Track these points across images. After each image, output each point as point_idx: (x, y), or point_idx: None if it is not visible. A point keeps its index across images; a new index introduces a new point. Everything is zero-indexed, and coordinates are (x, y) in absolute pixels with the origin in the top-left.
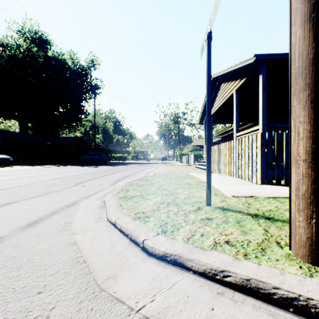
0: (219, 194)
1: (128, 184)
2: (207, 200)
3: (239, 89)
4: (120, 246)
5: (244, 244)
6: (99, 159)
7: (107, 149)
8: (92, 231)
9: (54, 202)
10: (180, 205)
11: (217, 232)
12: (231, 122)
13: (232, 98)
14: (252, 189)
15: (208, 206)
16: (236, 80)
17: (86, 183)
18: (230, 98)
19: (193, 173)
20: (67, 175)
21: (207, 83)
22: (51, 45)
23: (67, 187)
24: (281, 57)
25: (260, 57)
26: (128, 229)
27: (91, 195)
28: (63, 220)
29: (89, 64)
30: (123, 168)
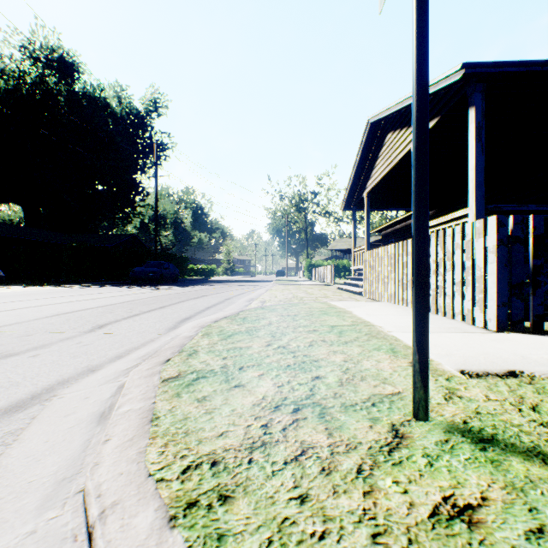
0: None
1: (202, 330)
2: (417, 401)
3: None
4: None
5: None
6: (164, 273)
7: (180, 256)
8: None
9: None
10: (332, 414)
11: None
12: (402, 207)
13: (408, 159)
14: (494, 347)
15: (419, 420)
16: None
17: (115, 325)
18: (404, 160)
19: (338, 302)
20: (88, 306)
21: (417, 45)
22: (81, 72)
23: (66, 336)
24: (517, 69)
25: (475, 68)
26: None
27: (106, 362)
28: None
29: (148, 107)
30: (204, 290)
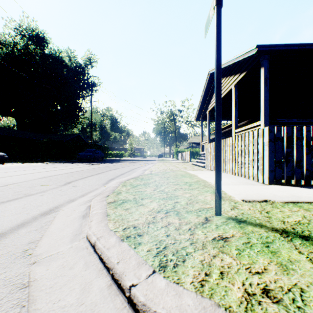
0: (226, 197)
1: (121, 184)
2: (216, 208)
3: (239, 84)
4: (95, 292)
5: (297, 298)
6: (96, 156)
7: (104, 146)
8: (61, 258)
9: (29, 207)
10: (181, 214)
11: (242, 267)
12: (228, 119)
13: (230, 93)
14: (262, 191)
15: (217, 215)
16: (235, 75)
17: (76, 182)
18: (228, 94)
19: (191, 171)
20: (59, 173)
21: (216, 61)
22: (48, 42)
23: (53, 187)
24: (285, 48)
25: (263, 48)
26: (110, 260)
27: (78, 197)
28: (28, 237)
29: (86, 62)
30: (119, 165)
